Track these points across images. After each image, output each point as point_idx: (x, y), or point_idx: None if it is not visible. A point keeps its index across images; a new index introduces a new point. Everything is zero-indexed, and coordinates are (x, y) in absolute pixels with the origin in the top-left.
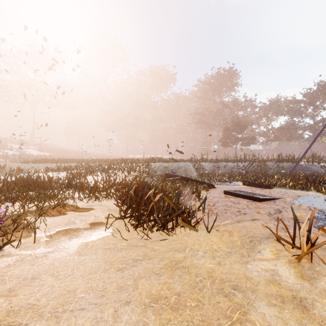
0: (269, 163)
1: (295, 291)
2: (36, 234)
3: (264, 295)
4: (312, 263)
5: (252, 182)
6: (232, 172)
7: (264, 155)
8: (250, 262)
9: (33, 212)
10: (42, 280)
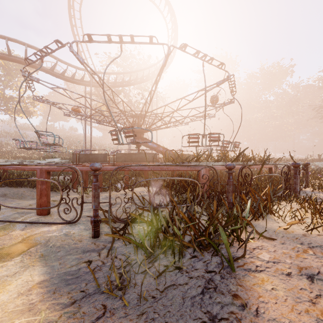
0: None
1: None
2: None
3: None
4: None
5: None
6: None
7: None
8: None
9: None
10: None
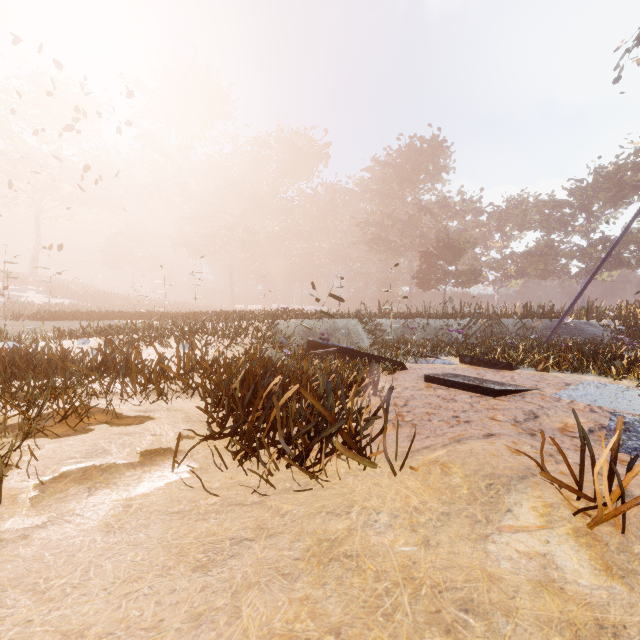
0: (507, 321)
1: (598, 608)
2: (12, 480)
3: (532, 622)
4: (624, 536)
5: (478, 357)
6: (437, 339)
7: (496, 305)
8: (493, 535)
9: (15, 428)
10: (2, 606)
